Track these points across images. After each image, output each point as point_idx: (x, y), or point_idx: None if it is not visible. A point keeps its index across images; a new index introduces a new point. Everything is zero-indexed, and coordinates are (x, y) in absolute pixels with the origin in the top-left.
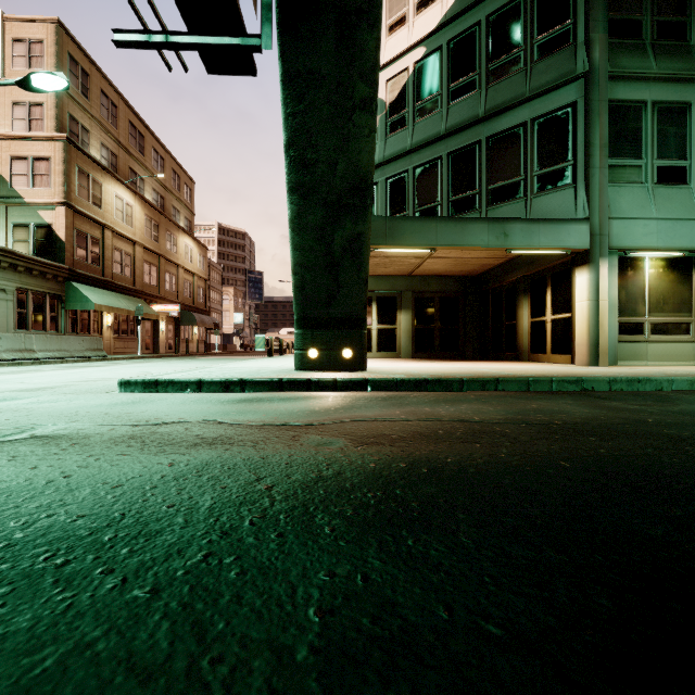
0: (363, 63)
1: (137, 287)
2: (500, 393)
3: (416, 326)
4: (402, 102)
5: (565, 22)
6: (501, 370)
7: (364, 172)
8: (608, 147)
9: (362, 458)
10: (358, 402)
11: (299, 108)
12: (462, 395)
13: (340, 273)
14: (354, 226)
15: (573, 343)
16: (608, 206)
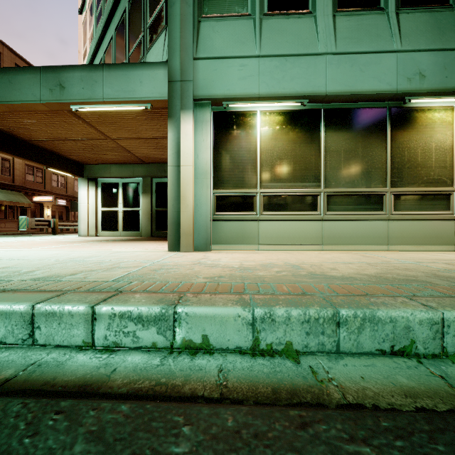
0: None
1: (17, 183)
2: None
3: (157, 208)
4: None
5: None
6: None
7: None
8: None
9: None
10: None
11: None
12: None
13: None
14: None
15: None
16: (196, 45)
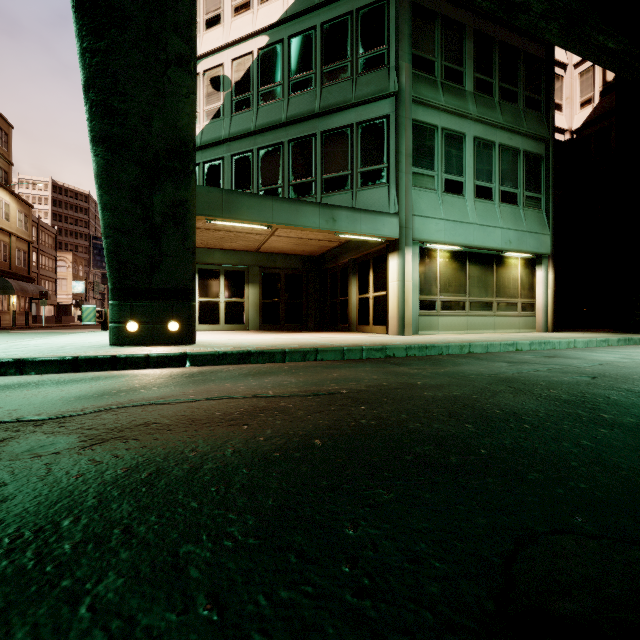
0: (176, 15)
1: None
2: (314, 363)
3: (263, 300)
4: (247, 84)
5: (381, 46)
6: (326, 341)
7: (184, 134)
8: (412, 157)
9: (71, 466)
10: (156, 381)
11: (99, 45)
12: (277, 367)
13: (162, 240)
14: (176, 191)
15: (388, 316)
16: (412, 205)
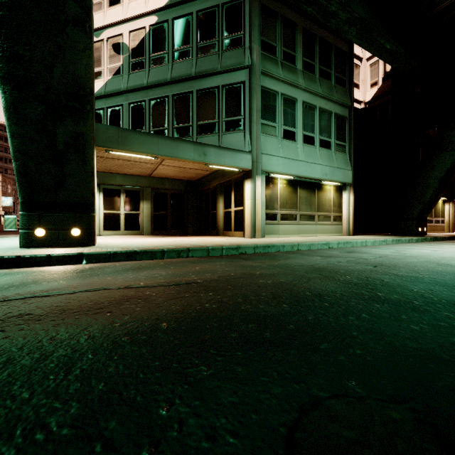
0: None
1: None
2: (184, 259)
3: (155, 212)
4: (141, 50)
5: (239, 32)
6: (198, 242)
7: (82, 81)
8: (261, 112)
9: None
10: (49, 276)
11: (4, 1)
12: (154, 263)
13: (65, 164)
14: (76, 126)
15: (244, 225)
16: (261, 146)
